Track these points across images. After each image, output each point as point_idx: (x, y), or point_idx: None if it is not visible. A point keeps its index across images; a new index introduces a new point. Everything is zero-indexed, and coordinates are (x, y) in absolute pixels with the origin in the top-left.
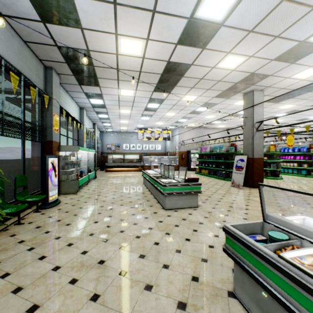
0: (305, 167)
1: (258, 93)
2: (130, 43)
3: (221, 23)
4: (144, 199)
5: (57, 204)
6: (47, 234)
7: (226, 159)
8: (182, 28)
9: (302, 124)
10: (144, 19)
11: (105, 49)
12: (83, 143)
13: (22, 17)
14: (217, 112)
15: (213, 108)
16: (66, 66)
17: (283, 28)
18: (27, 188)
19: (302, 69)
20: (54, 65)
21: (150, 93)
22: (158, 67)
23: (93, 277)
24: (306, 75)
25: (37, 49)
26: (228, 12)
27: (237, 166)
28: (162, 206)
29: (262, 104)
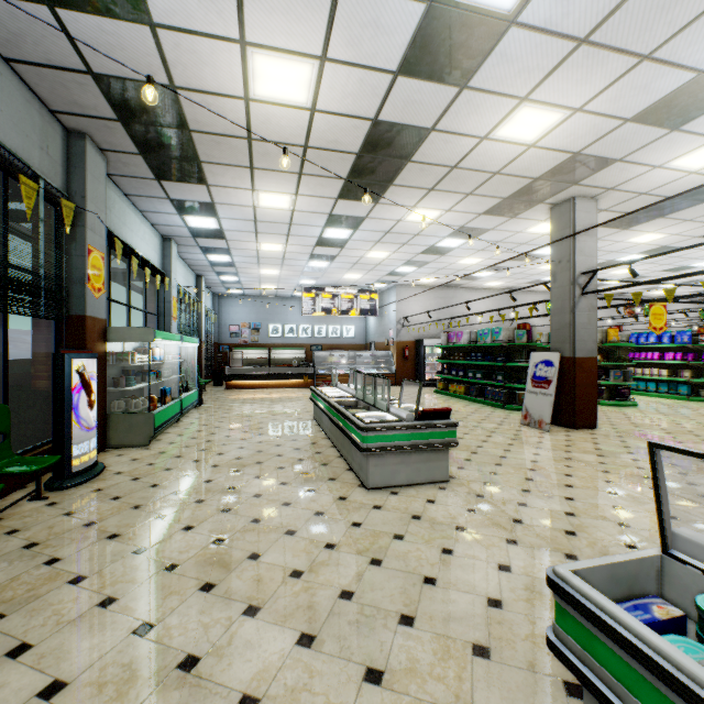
0: (686, 378)
1: (586, 204)
2: (280, 68)
3: (510, 17)
4: (315, 461)
5: (96, 475)
6: (50, 566)
7: (507, 359)
8: (411, 28)
9: (676, 281)
10: (313, 2)
11: (217, 84)
12: (170, 322)
13: None
14: (486, 250)
15: (478, 240)
16: (120, 130)
17: (664, 33)
18: (9, 437)
19: (696, 146)
20: (89, 126)
21: (331, 203)
22: (349, 135)
23: None
24: (702, 161)
25: (41, 81)
26: None
27: (536, 377)
28: (359, 480)
29: (595, 230)
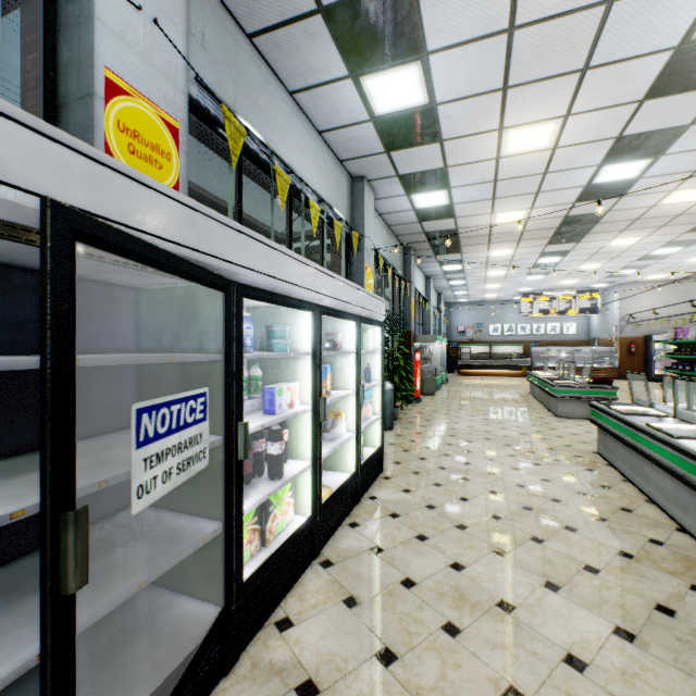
0: None
1: None
2: (509, 215)
3: (636, 178)
4: (528, 408)
5: (421, 401)
6: (431, 416)
7: None
8: (577, 192)
9: None
10: (525, 199)
11: (477, 224)
12: (429, 329)
13: (403, 224)
14: None
15: None
16: (426, 244)
17: None
18: None
19: None
20: (414, 245)
21: (541, 247)
22: (550, 223)
23: (483, 434)
24: None
25: (403, 238)
26: (641, 171)
27: None
28: (553, 415)
29: None
